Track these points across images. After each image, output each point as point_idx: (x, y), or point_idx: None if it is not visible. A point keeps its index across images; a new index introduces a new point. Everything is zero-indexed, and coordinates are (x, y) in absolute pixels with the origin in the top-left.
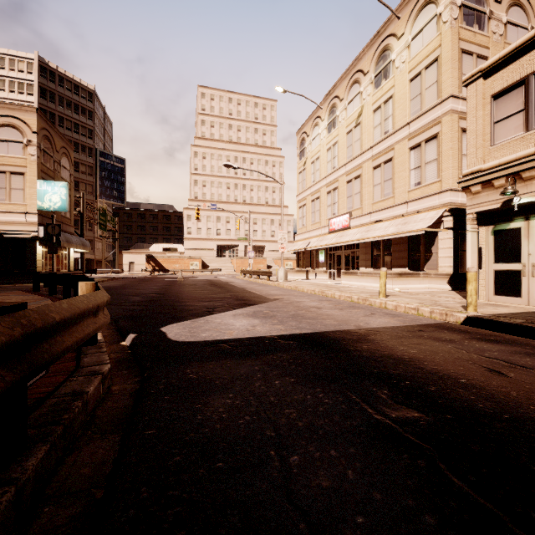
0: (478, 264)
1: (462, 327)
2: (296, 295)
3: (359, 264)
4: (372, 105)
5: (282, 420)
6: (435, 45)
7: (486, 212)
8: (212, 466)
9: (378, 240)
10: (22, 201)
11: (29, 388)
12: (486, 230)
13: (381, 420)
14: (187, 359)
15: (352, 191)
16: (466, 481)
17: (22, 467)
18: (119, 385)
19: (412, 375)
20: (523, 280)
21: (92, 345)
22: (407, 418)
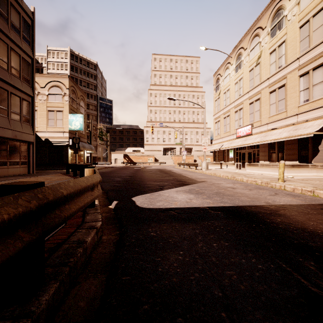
0: None
1: None
2: (215, 179)
3: (259, 159)
4: (268, 49)
5: (225, 280)
6: None
7: None
8: (174, 321)
9: (273, 142)
10: (62, 126)
11: (54, 235)
12: None
13: (319, 294)
14: (149, 221)
15: (253, 110)
16: None
17: (39, 301)
18: (107, 236)
19: None
20: None
21: (92, 208)
22: None
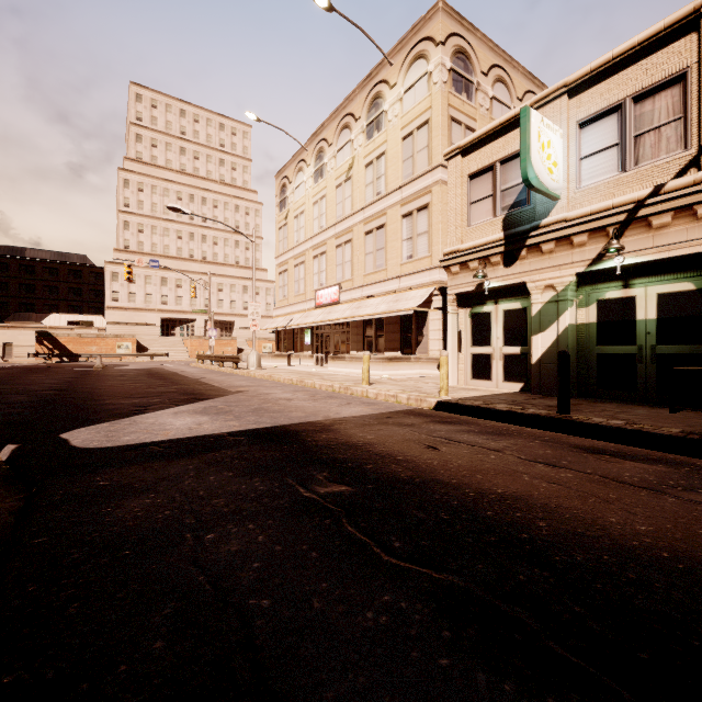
0: (458, 348)
1: (430, 411)
2: (267, 386)
3: (350, 347)
4: (364, 159)
5: (207, 509)
6: (427, 106)
7: (465, 294)
8: (118, 555)
9: (370, 319)
10: None
11: None
12: (464, 312)
13: (309, 497)
14: (99, 467)
15: (342, 259)
16: (357, 527)
17: None
18: None
19: (357, 458)
20: (493, 363)
21: None
22: (334, 492)
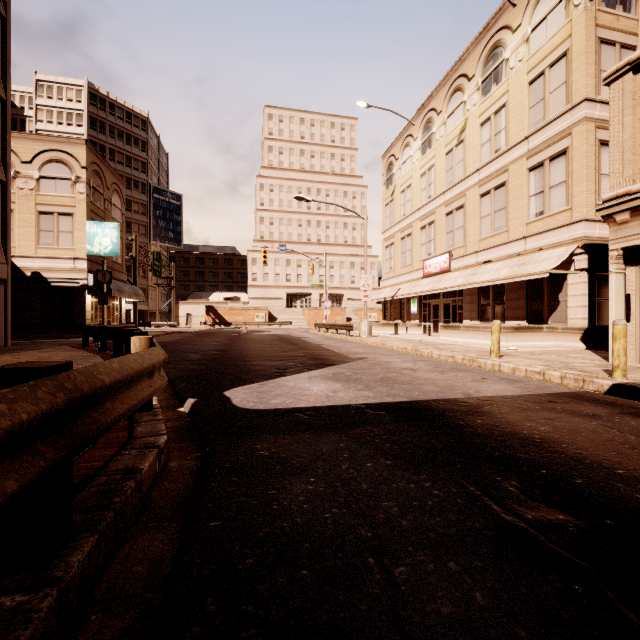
0: (625, 316)
1: (608, 398)
2: (384, 354)
3: (462, 316)
4: (479, 117)
5: (379, 515)
6: (564, 36)
7: (637, 248)
8: (294, 575)
9: (486, 285)
10: (71, 246)
11: (76, 462)
12: (636, 271)
13: (513, 523)
14: (257, 432)
15: (453, 226)
16: None
17: (67, 563)
18: (178, 461)
19: (548, 462)
20: None
21: (146, 411)
22: (549, 521)
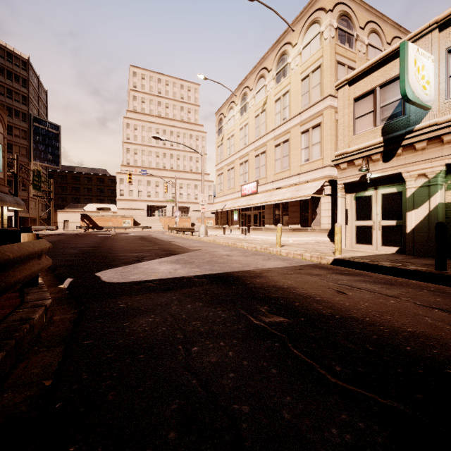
0: (345, 221)
1: (329, 266)
2: (213, 246)
3: (265, 222)
4: (274, 96)
5: (189, 328)
6: (319, 55)
7: (351, 183)
8: (136, 357)
9: (278, 203)
10: None
11: None
12: (350, 196)
13: (258, 324)
14: (118, 294)
15: (259, 164)
16: (301, 351)
17: None
18: (60, 316)
19: (286, 297)
20: (373, 233)
21: (33, 287)
22: (275, 321)
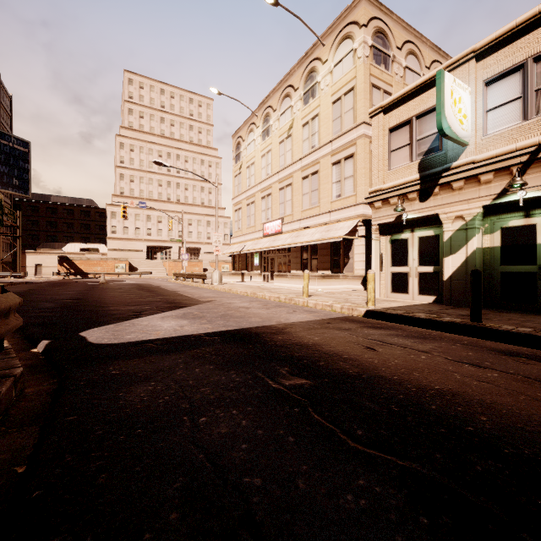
0: (380, 267)
1: (361, 318)
2: (229, 297)
3: (290, 267)
4: (301, 120)
5: (197, 396)
6: (352, 76)
7: (386, 224)
8: (132, 433)
9: (306, 245)
10: None
11: None
12: (385, 239)
13: (277, 388)
14: (110, 359)
15: (284, 198)
16: (322, 415)
17: None
18: (34, 388)
19: (310, 356)
20: (410, 280)
21: None
22: (296, 384)
